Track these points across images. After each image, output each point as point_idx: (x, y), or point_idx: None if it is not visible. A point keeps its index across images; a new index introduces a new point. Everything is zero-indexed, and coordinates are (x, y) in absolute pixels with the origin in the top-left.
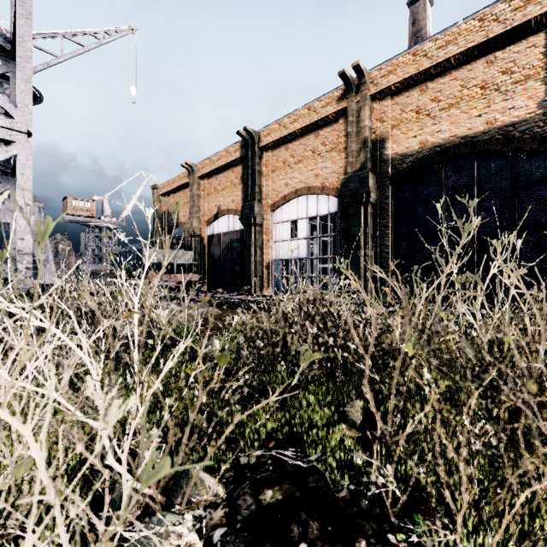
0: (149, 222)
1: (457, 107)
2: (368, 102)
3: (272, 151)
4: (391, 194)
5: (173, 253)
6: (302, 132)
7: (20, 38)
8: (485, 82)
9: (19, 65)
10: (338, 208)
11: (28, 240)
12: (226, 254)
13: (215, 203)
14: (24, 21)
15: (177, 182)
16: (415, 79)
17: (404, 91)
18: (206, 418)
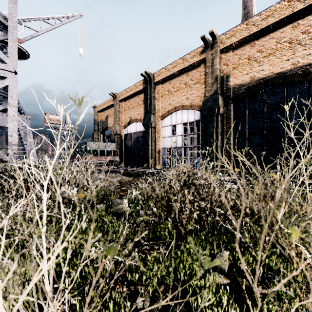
0: (61, 116)
1: (274, 55)
2: (218, 54)
3: (161, 85)
4: (233, 108)
5: (104, 144)
6: (178, 73)
7: (10, 15)
8: (292, 39)
9: (9, 31)
10: (200, 118)
11: (15, 136)
12: (134, 145)
13: (128, 116)
14: (12, 5)
15: (107, 104)
16: (247, 39)
17: (240, 46)
18: (114, 261)
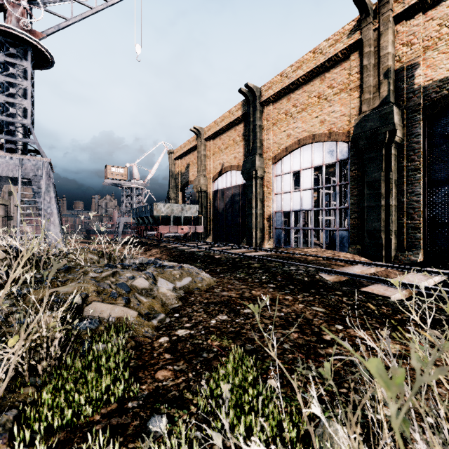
0: None
1: None
2: (391, 25)
3: (273, 105)
4: (424, 130)
5: (180, 207)
6: (305, 78)
7: None
8: None
9: None
10: (349, 154)
11: None
12: (228, 207)
13: (219, 161)
14: None
15: (187, 146)
16: None
17: None
18: None
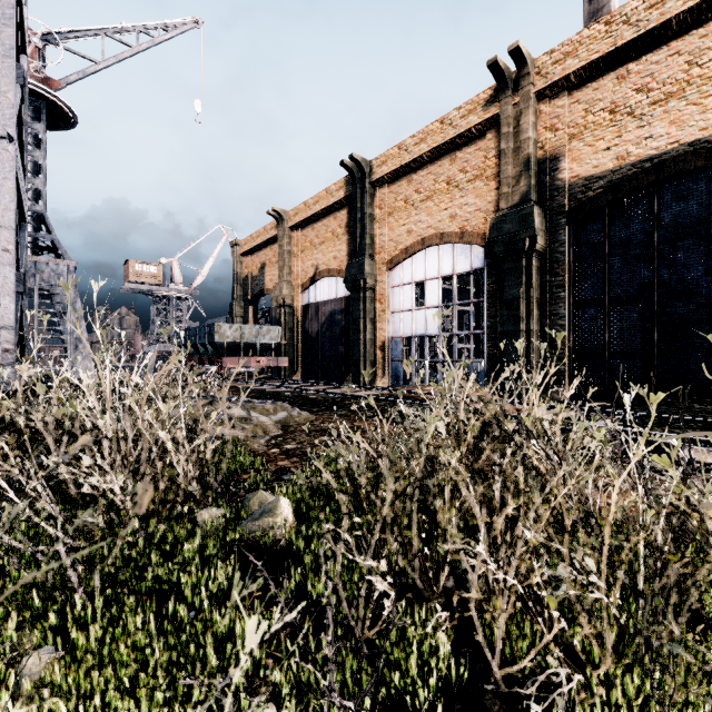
0: None
1: (681, 96)
2: (533, 103)
3: (388, 187)
4: (569, 238)
5: (254, 329)
6: (431, 155)
7: None
8: None
9: None
10: (486, 263)
11: (7, 306)
12: (325, 330)
13: (312, 262)
14: None
15: (262, 236)
16: (609, 60)
17: (590, 80)
18: None
